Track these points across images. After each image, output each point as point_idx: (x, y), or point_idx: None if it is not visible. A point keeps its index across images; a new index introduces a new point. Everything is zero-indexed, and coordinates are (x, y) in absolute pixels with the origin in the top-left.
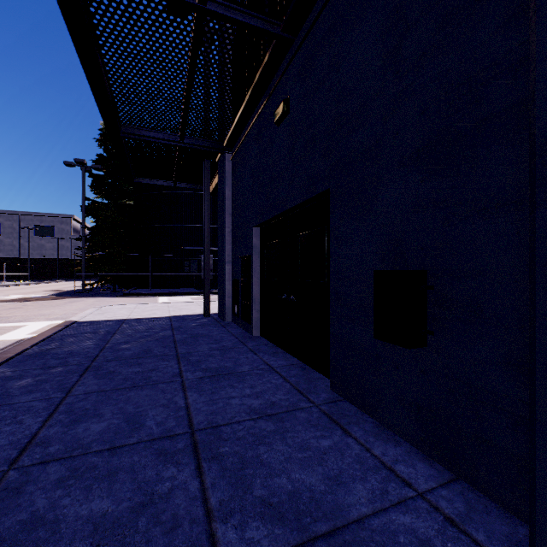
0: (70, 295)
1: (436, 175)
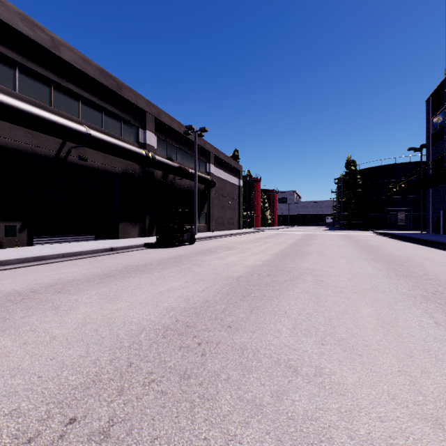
0: (338, 230)
1: None
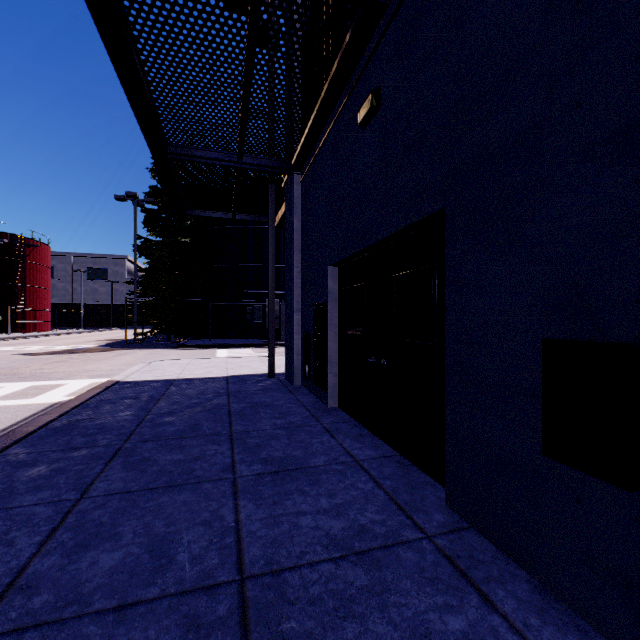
0: (121, 346)
1: None
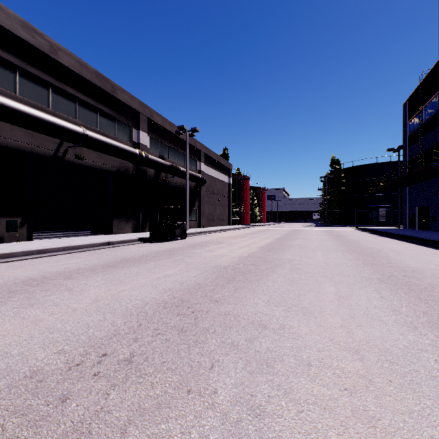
0: (323, 226)
1: (437, 208)
